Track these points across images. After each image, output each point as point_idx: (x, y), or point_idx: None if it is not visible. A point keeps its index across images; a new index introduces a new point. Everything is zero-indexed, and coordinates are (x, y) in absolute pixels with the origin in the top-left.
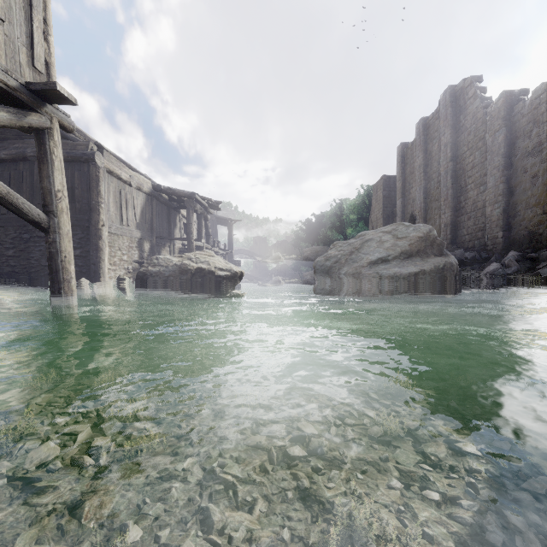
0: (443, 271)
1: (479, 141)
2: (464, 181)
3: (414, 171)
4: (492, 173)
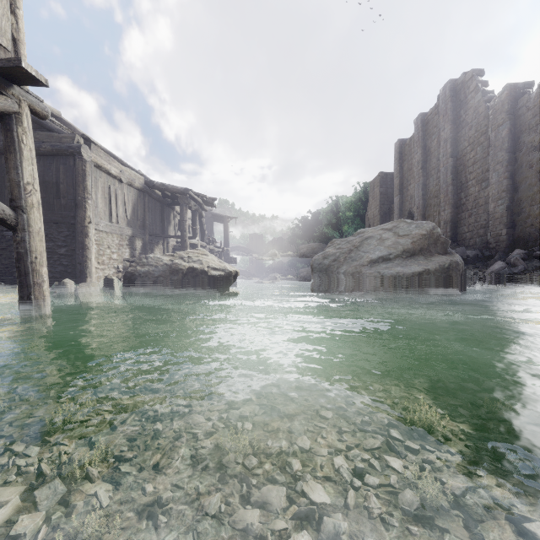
0: (448, 270)
1: (481, 136)
2: (465, 177)
3: (412, 167)
4: (495, 168)
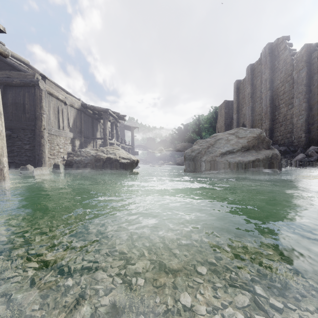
0: (271, 159)
1: (288, 77)
2: (278, 102)
3: (245, 97)
4: (297, 96)
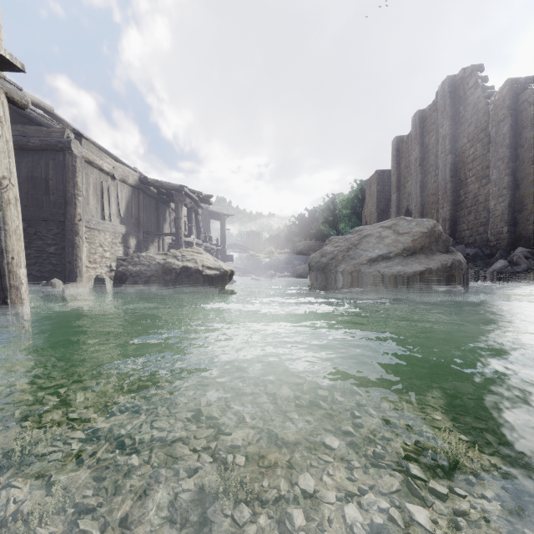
0: (450, 269)
1: (481, 132)
2: (464, 174)
3: (410, 165)
4: (496, 165)
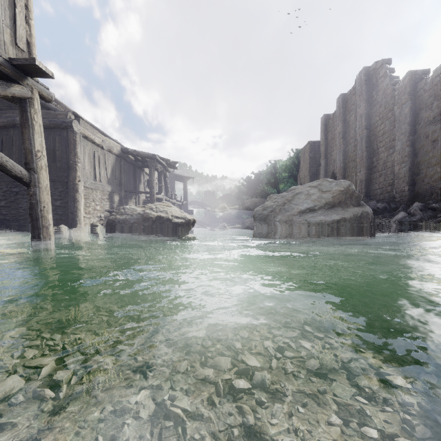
0: (360, 219)
1: (389, 112)
2: (376, 145)
3: (335, 137)
4: (400, 138)
